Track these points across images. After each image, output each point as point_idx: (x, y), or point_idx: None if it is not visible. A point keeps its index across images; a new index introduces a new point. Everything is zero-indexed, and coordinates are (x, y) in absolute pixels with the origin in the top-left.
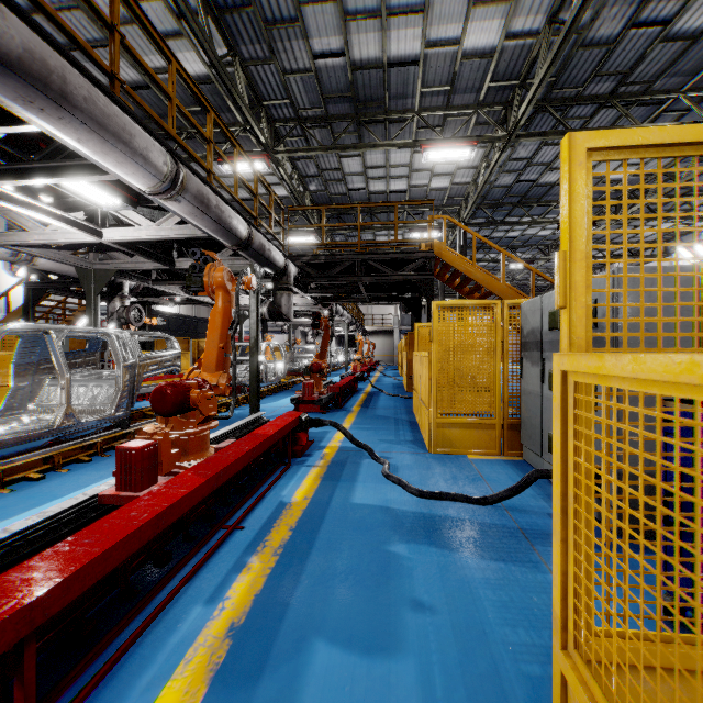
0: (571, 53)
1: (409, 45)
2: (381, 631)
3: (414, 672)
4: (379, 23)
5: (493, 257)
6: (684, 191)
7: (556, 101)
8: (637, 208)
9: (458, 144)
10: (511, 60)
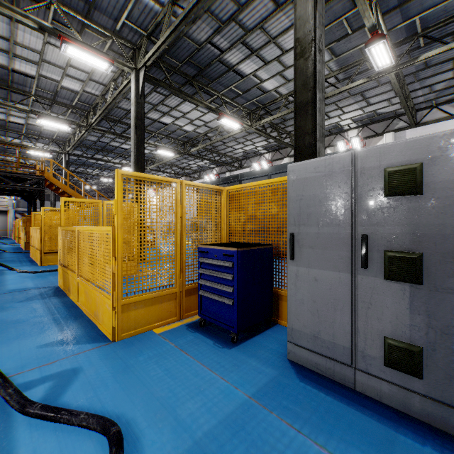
0: (113, 107)
1: (28, 70)
2: (25, 285)
3: (34, 286)
4: (8, 54)
5: (91, 171)
6: (170, 163)
7: (111, 119)
8: (153, 166)
9: (60, 122)
10: (87, 98)
